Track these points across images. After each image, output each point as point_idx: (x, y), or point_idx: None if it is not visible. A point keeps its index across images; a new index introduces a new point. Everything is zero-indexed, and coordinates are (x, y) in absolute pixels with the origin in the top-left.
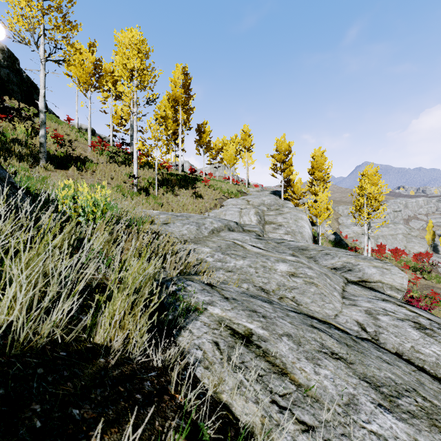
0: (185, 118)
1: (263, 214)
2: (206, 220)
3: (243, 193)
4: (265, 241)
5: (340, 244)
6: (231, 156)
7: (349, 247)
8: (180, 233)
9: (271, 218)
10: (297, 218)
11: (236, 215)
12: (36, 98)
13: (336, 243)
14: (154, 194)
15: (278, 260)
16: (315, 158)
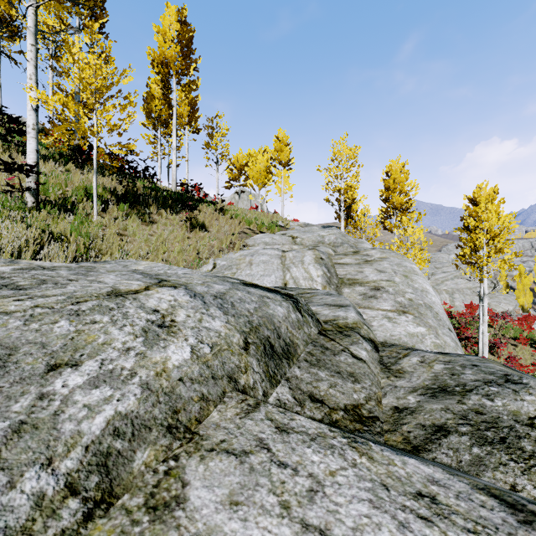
0: (190, 114)
1: (331, 262)
2: (133, 303)
3: (280, 226)
4: None
5: None
6: (261, 171)
7: None
8: None
9: (350, 272)
10: (406, 272)
11: (275, 264)
12: None
13: None
14: (93, 218)
15: None
16: (391, 174)
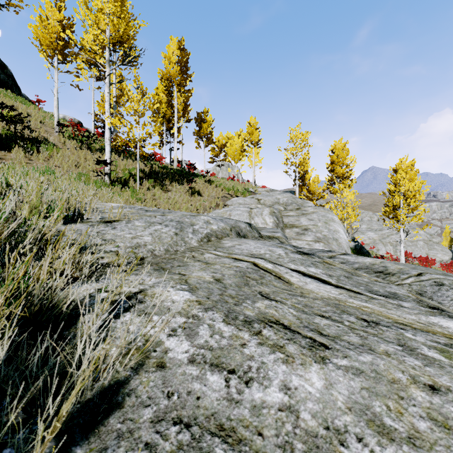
0: (184, 109)
1: (280, 215)
2: (198, 217)
3: (251, 192)
4: (319, 259)
5: (361, 253)
6: (237, 150)
7: (370, 255)
8: (130, 243)
9: (291, 220)
10: (327, 220)
11: (245, 216)
12: (4, 79)
13: (357, 251)
14: (136, 188)
15: (452, 353)
16: (335, 151)
